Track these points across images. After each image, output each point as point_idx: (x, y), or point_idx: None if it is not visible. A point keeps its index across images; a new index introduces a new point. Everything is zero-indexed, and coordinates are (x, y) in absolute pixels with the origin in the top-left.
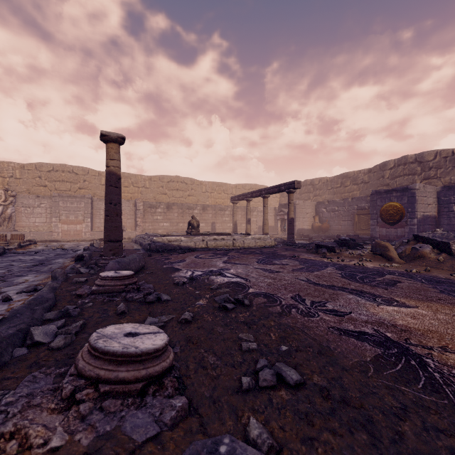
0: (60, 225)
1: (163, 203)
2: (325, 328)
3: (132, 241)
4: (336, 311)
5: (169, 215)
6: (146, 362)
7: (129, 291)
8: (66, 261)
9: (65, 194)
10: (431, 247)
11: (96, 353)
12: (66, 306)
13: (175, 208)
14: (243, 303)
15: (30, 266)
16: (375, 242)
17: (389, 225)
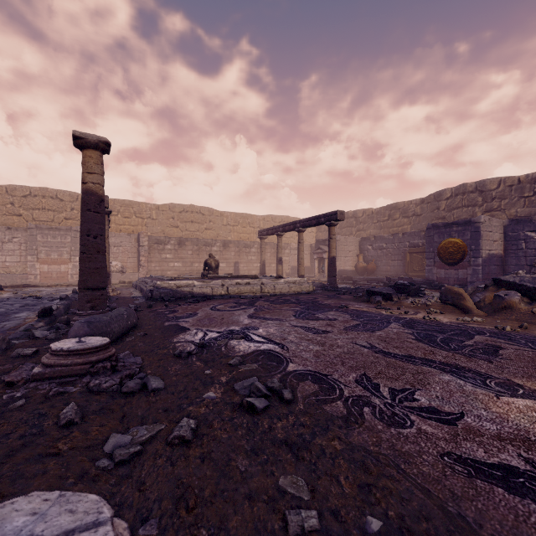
0: (38, 265)
1: (173, 238)
2: (434, 456)
3: (132, 286)
4: (437, 410)
5: (181, 253)
6: None
7: (96, 372)
8: (30, 316)
9: (44, 225)
10: (520, 295)
11: None
12: None
13: (189, 244)
14: (281, 397)
15: None
16: (445, 288)
17: (449, 265)
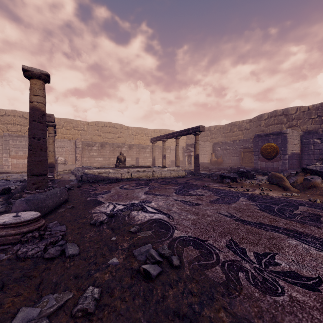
0: (10, 159)
1: (97, 143)
2: None
3: (71, 172)
4: (298, 275)
5: (103, 152)
6: None
7: (26, 241)
8: None
9: (14, 134)
10: (321, 178)
11: None
12: None
13: (108, 146)
14: (171, 263)
15: None
16: (271, 174)
17: (268, 159)
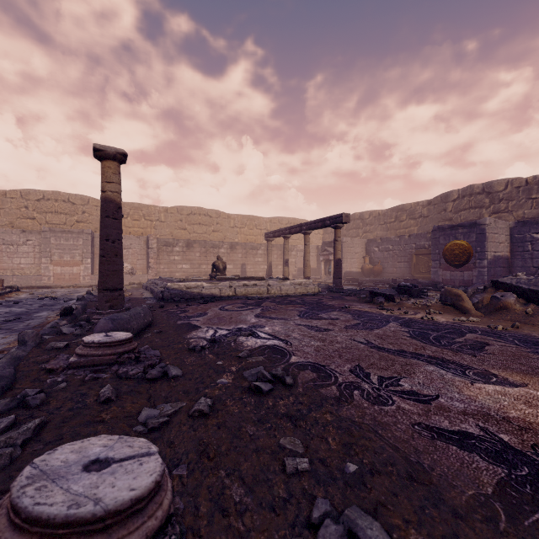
0: (51, 266)
1: (181, 240)
2: (407, 425)
3: (142, 287)
4: (417, 393)
5: (189, 255)
6: (114, 528)
7: (123, 362)
8: (51, 315)
9: (57, 228)
10: (515, 296)
11: (16, 519)
12: (24, 390)
13: (197, 247)
14: (284, 382)
15: (2, 322)
16: (445, 290)
17: (455, 267)
